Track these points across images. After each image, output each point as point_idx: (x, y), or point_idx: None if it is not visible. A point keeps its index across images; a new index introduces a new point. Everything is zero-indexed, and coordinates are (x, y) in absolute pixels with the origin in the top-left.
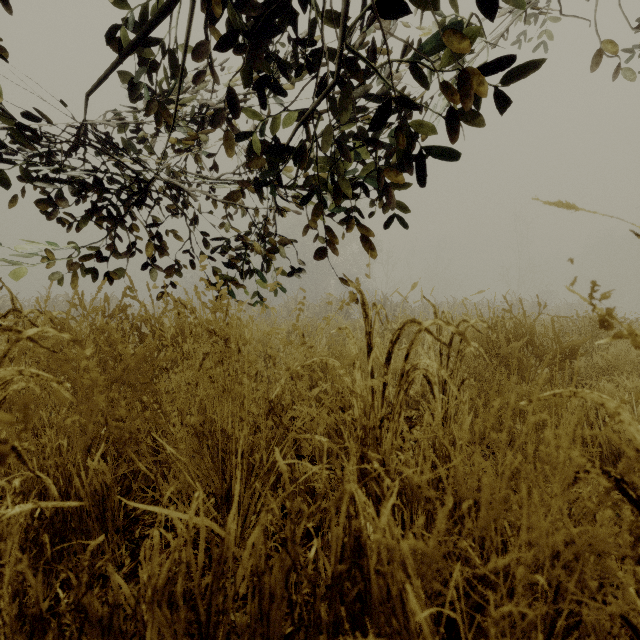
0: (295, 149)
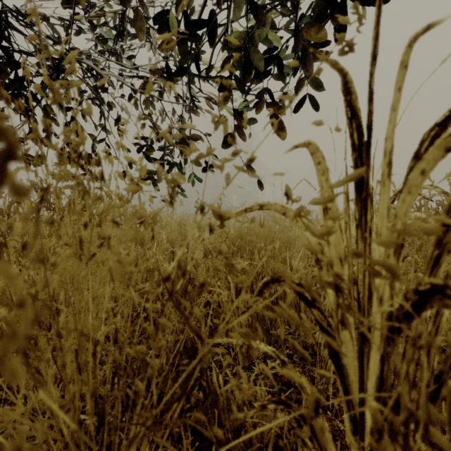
0: (210, 21)
